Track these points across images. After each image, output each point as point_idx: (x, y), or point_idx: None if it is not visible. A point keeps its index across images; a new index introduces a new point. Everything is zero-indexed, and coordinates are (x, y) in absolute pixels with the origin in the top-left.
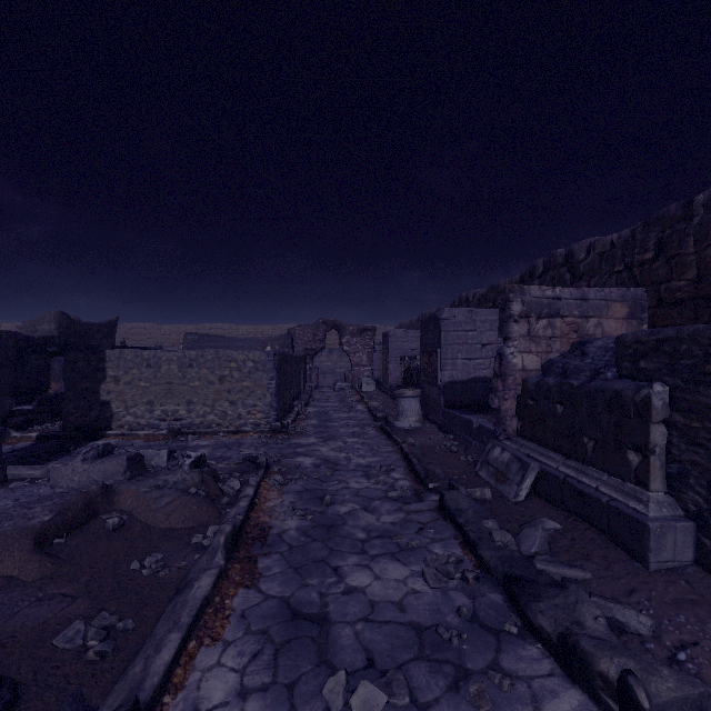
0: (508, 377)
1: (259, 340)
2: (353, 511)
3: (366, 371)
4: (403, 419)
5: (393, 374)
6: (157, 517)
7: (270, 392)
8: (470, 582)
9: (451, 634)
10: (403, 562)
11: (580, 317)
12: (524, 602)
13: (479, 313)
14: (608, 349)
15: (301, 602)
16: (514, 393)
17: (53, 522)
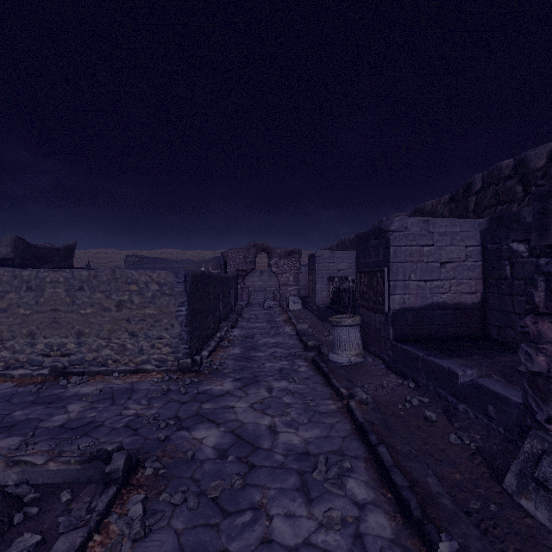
0: None
1: (194, 262)
2: None
3: (292, 290)
4: (341, 352)
5: (320, 295)
6: None
7: (179, 321)
8: None
9: None
10: None
11: None
12: None
13: (437, 224)
14: None
15: None
16: None
17: None
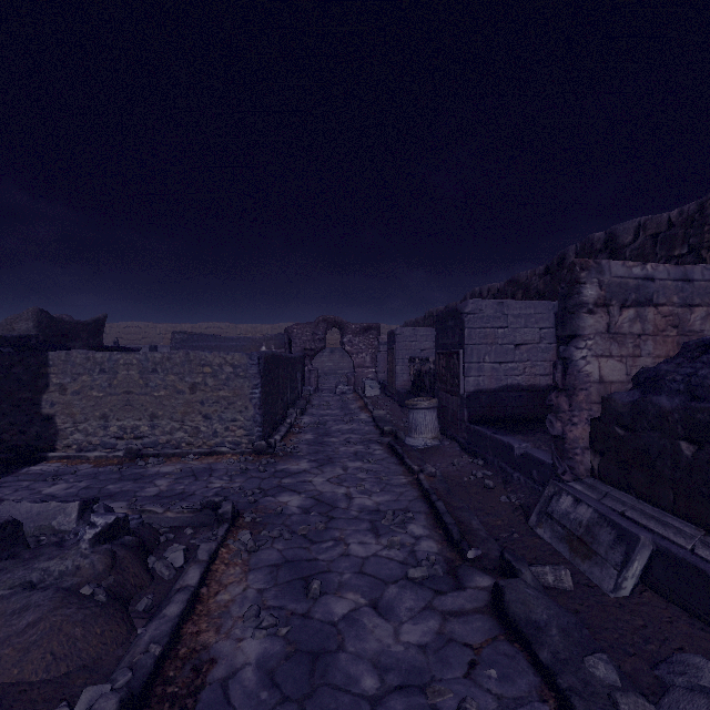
0: (577, 391)
1: (253, 339)
2: (356, 613)
3: (369, 373)
4: (417, 435)
5: (401, 378)
6: (1, 657)
7: (253, 403)
8: None
9: None
10: None
11: (681, 305)
12: None
13: (511, 306)
14: None
15: None
16: (587, 415)
17: None
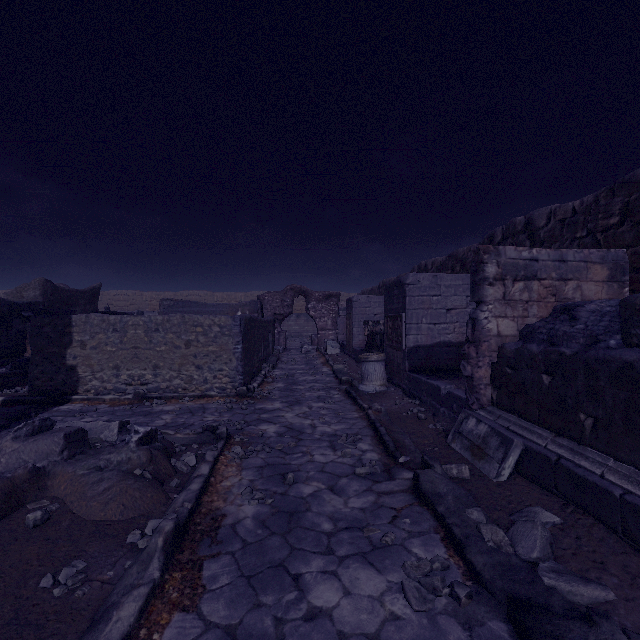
0: (482, 343)
1: (230, 305)
2: (318, 492)
3: (330, 335)
4: (368, 383)
5: (357, 338)
6: (91, 506)
7: (236, 357)
8: (462, 603)
9: None
10: (377, 568)
11: (558, 279)
12: None
13: (443, 278)
14: (604, 313)
15: (251, 635)
16: (489, 360)
17: None
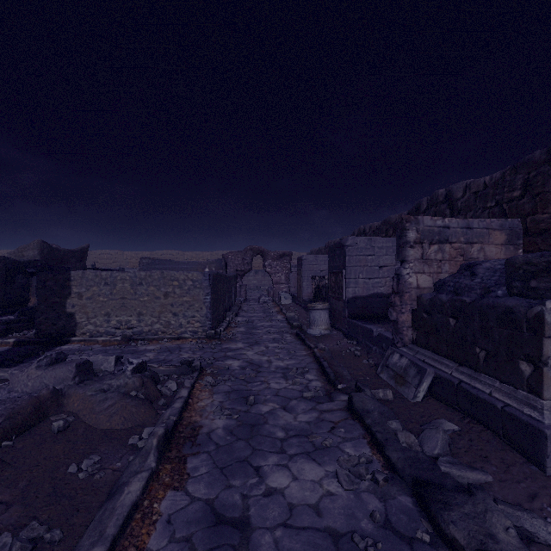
0: (404, 293)
1: (199, 263)
2: (273, 410)
3: (284, 288)
4: (315, 327)
5: (306, 291)
6: (99, 418)
7: (206, 306)
8: (380, 484)
9: (367, 544)
10: (318, 462)
11: (465, 243)
12: (435, 510)
13: (377, 241)
14: (496, 270)
15: (224, 505)
16: (410, 308)
17: (2, 426)
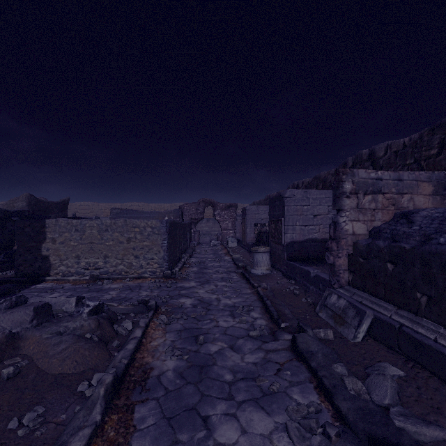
0: (341, 239)
1: (160, 213)
2: (222, 350)
3: (230, 233)
4: (257, 268)
5: (249, 236)
6: (52, 362)
7: (163, 249)
8: (333, 440)
9: None
10: (267, 411)
11: (396, 193)
12: None
13: (311, 193)
14: (434, 218)
15: None
16: (346, 252)
17: None
